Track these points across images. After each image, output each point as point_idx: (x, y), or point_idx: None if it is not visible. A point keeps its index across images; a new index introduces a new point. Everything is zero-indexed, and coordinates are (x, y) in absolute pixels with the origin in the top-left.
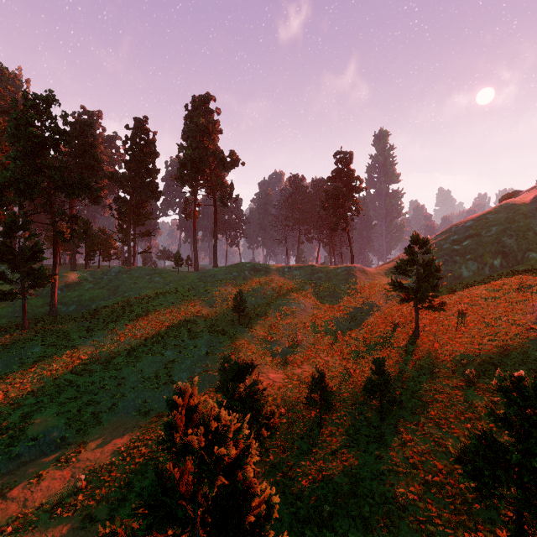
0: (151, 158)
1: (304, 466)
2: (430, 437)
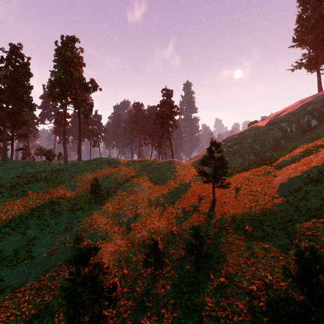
0: (25, 76)
1: (142, 323)
2: (232, 281)
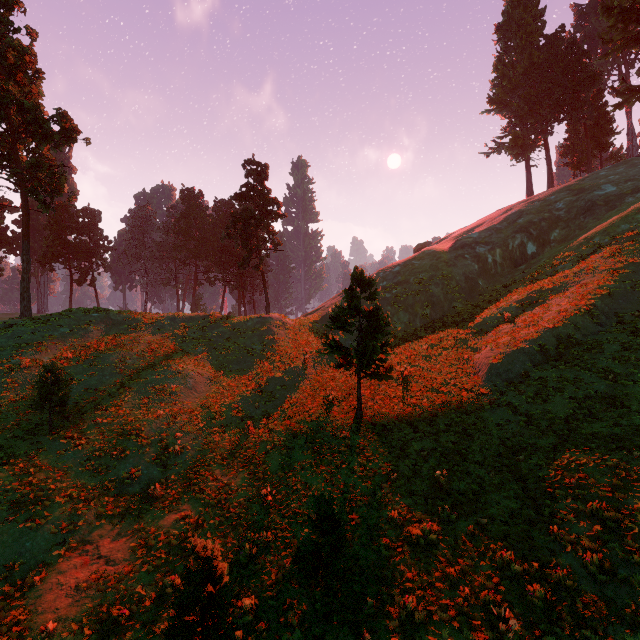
0: None
1: None
2: None
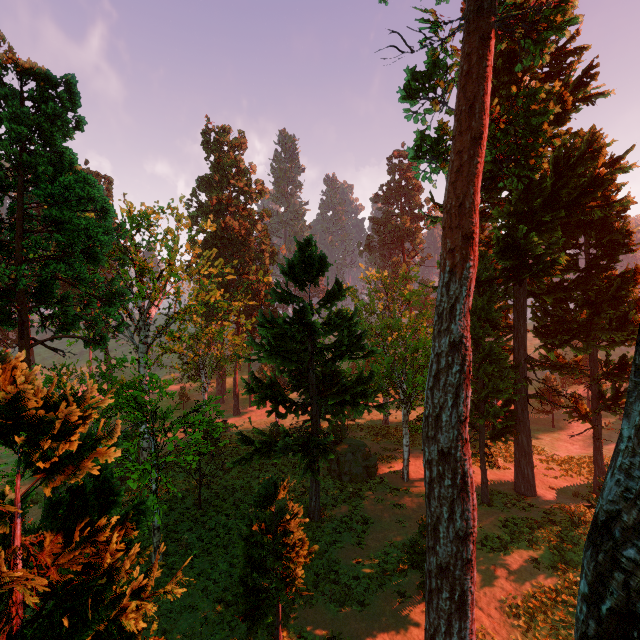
0: None
1: None
2: None
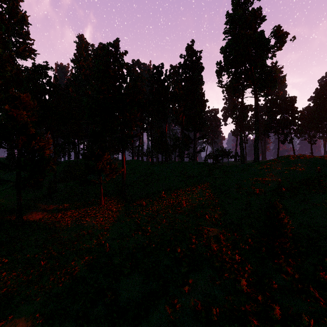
0: (197, 73)
1: None
2: None
